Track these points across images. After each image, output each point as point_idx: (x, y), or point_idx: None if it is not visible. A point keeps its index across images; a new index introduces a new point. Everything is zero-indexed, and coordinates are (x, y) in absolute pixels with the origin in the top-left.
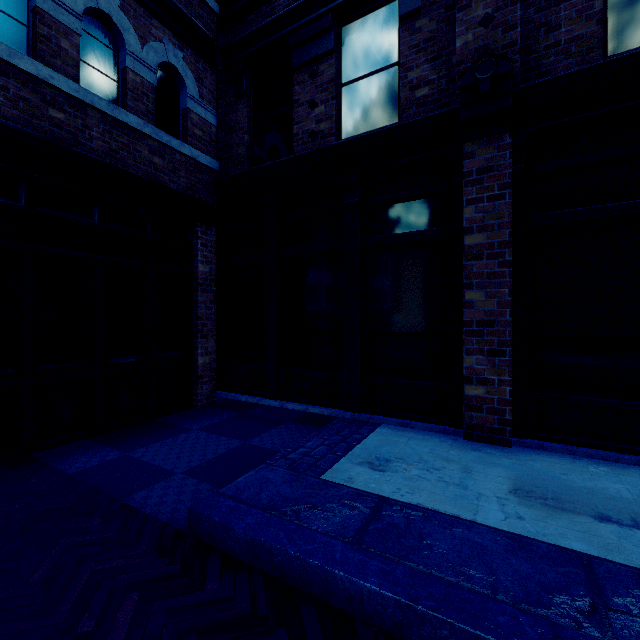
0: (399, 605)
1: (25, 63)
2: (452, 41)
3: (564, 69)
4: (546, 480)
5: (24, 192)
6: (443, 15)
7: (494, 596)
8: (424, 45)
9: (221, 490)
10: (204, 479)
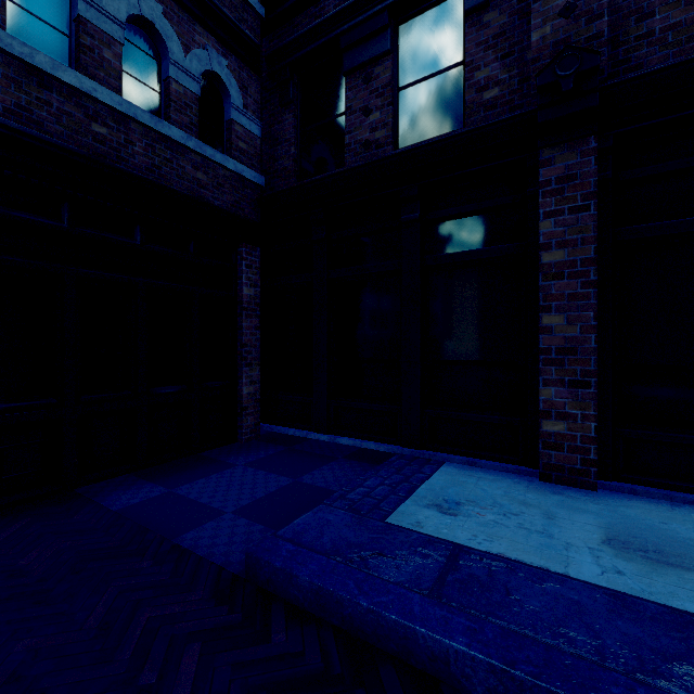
0: (493, 669)
1: (68, 76)
2: (526, 35)
3: (659, 62)
4: (643, 529)
5: (67, 212)
6: (515, 7)
7: (602, 663)
8: (493, 41)
9: (278, 532)
10: (256, 519)
